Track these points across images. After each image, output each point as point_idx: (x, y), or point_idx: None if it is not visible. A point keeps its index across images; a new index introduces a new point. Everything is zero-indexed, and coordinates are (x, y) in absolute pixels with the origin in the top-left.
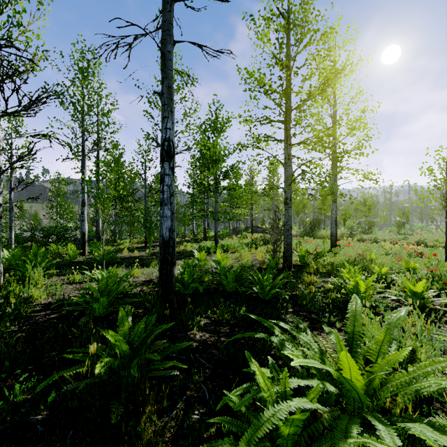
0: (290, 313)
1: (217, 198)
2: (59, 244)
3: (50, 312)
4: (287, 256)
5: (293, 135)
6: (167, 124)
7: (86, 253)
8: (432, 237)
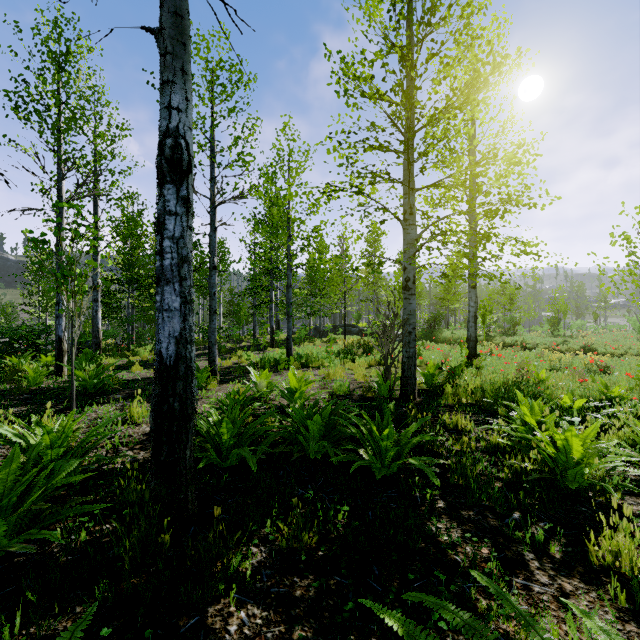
0: (442, 516)
1: (291, 281)
2: (23, 356)
3: None
4: (408, 377)
5: (421, 171)
6: (173, 99)
7: (65, 373)
8: (602, 340)
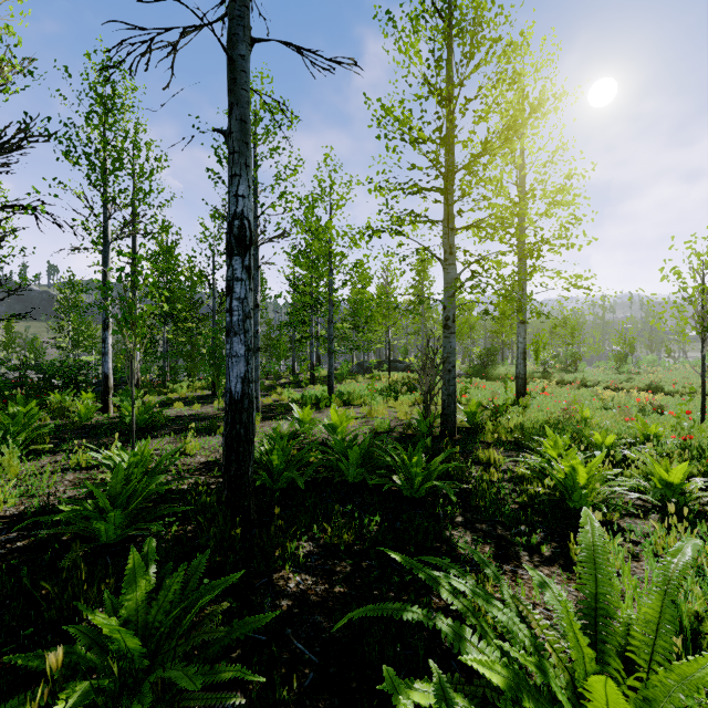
0: (459, 527)
1: (332, 316)
2: (65, 393)
3: (17, 535)
4: (448, 415)
5: (459, 214)
6: (239, 188)
7: (111, 409)
8: (671, 377)
